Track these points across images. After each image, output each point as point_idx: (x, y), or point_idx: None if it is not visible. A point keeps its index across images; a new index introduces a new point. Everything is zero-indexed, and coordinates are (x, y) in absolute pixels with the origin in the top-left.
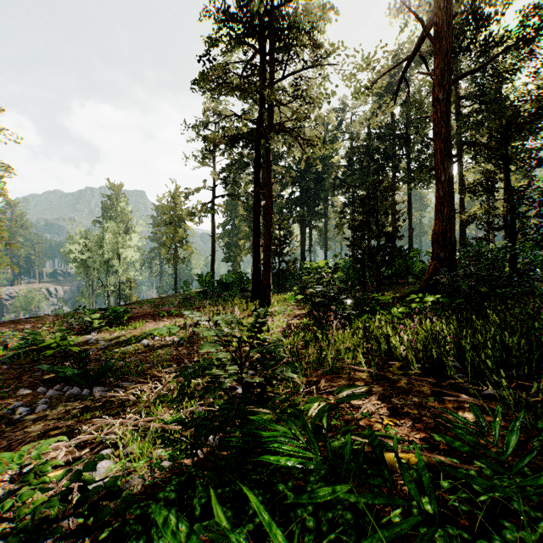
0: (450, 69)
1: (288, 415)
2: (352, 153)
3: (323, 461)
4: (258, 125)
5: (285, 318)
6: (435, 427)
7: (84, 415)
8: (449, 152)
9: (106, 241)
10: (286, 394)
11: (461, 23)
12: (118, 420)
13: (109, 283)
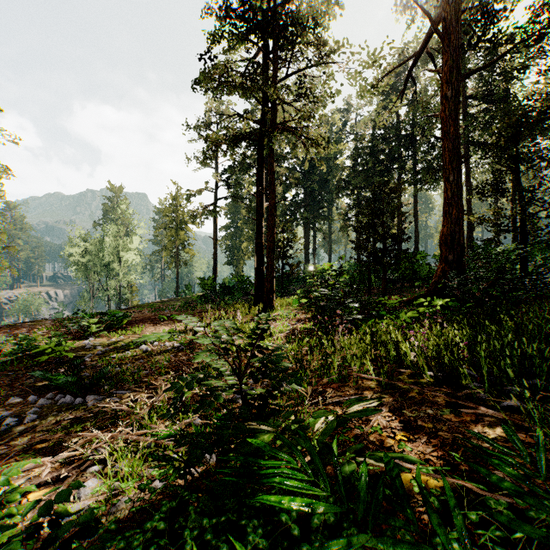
0: (458, 66)
1: (292, 432)
2: (357, 154)
3: (331, 484)
4: (261, 124)
5: (289, 323)
6: (453, 443)
7: (74, 426)
8: (457, 151)
9: (106, 244)
10: (289, 405)
11: (470, 20)
12: (109, 433)
13: (110, 287)
